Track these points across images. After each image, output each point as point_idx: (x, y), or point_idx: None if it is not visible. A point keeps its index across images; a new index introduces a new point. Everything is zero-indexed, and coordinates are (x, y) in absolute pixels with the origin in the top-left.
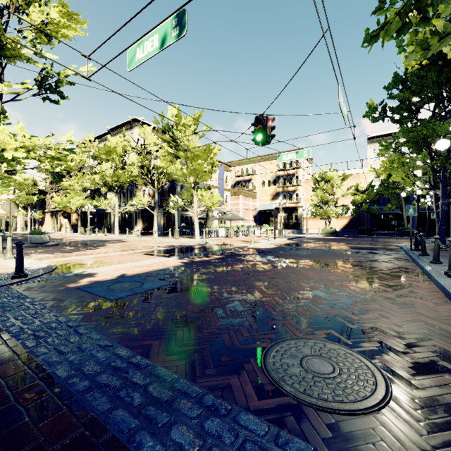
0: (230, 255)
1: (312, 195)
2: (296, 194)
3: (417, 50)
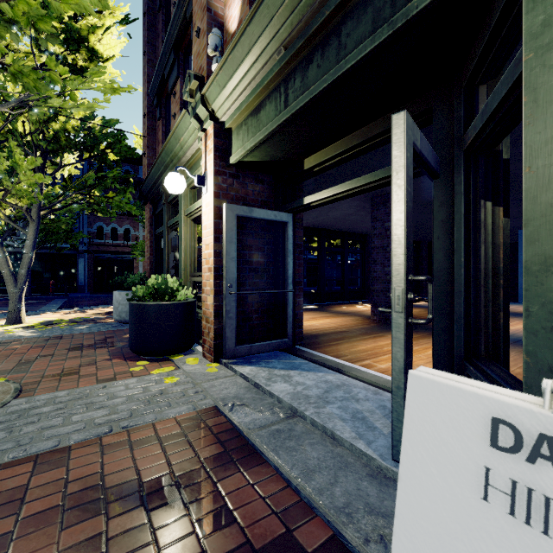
0: None
1: None
2: None
3: None
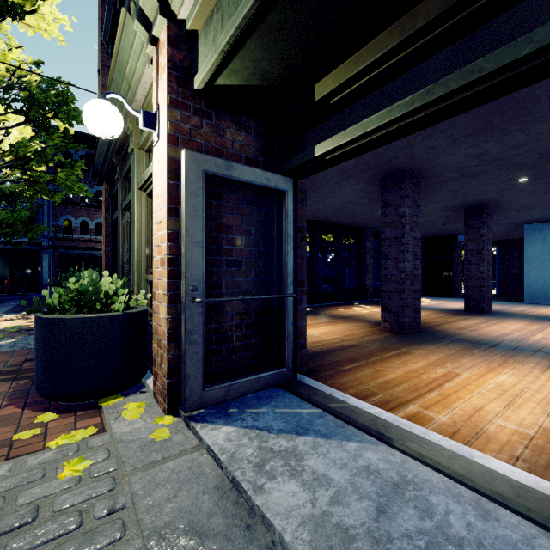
0: None
1: None
2: None
3: None
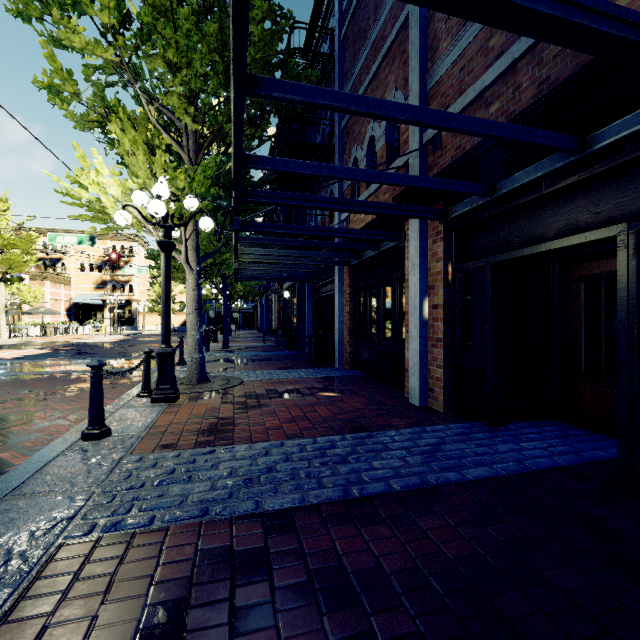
0: (83, 346)
1: (150, 290)
2: (130, 285)
3: None
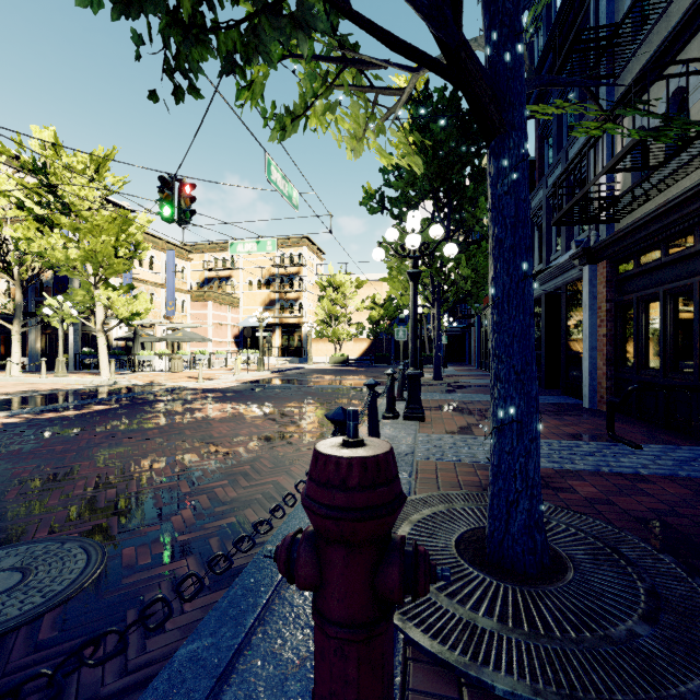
0: (129, 404)
1: (317, 307)
2: (299, 303)
3: (277, 128)
